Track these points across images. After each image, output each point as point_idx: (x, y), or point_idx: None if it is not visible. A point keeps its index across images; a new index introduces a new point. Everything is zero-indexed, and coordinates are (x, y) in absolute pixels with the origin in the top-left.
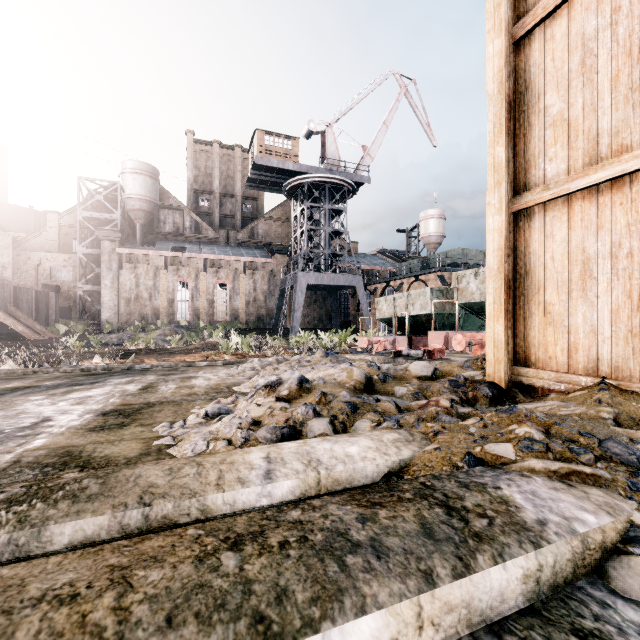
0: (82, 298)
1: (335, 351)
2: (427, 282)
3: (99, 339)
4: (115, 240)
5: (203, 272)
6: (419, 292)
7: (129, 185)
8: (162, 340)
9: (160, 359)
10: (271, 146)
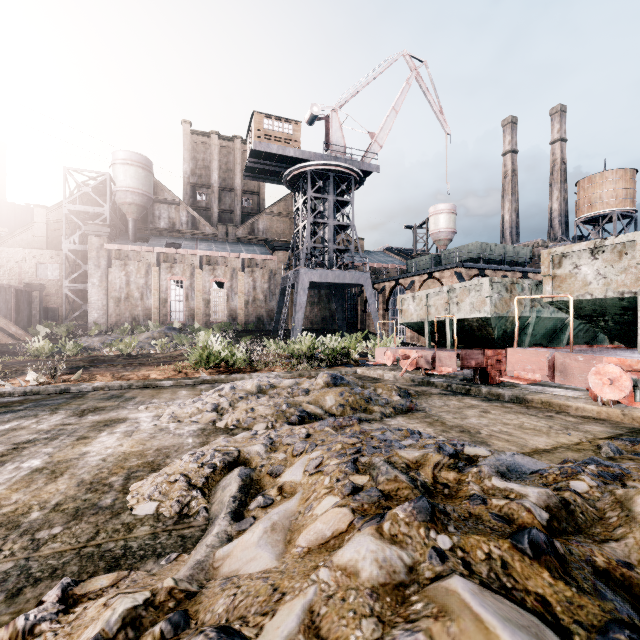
0: (70, 298)
1: (342, 362)
2: (442, 279)
3: (72, 344)
4: (103, 235)
5: (199, 270)
6: (469, 285)
7: (120, 177)
8: (149, 344)
9: (117, 374)
10: (270, 130)
